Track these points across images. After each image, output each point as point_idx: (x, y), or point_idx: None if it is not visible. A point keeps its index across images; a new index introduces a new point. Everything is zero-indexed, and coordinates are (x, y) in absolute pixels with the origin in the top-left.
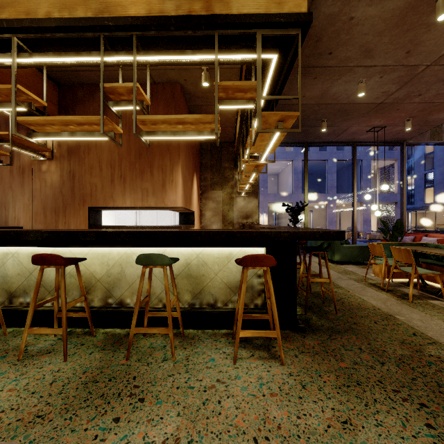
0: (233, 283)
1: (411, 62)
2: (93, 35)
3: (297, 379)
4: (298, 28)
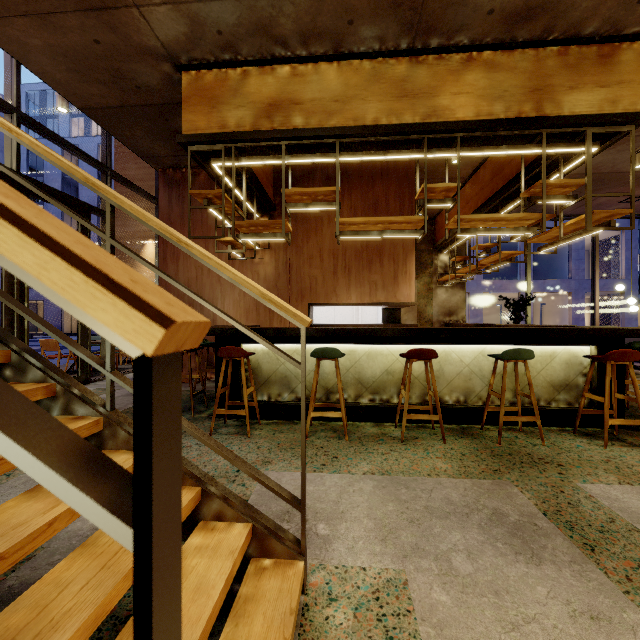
0: (556, 382)
1: None
2: (417, 137)
3: None
4: (631, 125)
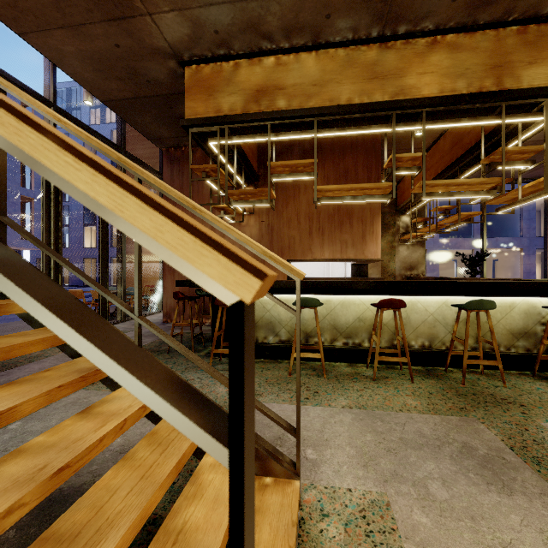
0: (515, 330)
1: None
2: (386, 113)
3: None
4: None
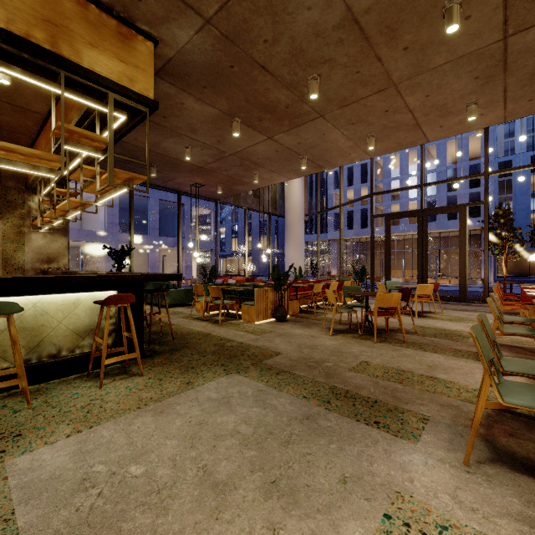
0: (81, 328)
1: (221, 148)
2: None
3: (156, 378)
4: (147, 107)
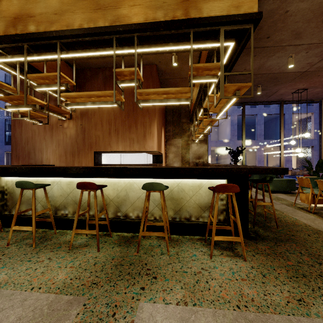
0: (203, 204)
1: None
2: (108, 37)
3: (258, 271)
4: (251, 23)
